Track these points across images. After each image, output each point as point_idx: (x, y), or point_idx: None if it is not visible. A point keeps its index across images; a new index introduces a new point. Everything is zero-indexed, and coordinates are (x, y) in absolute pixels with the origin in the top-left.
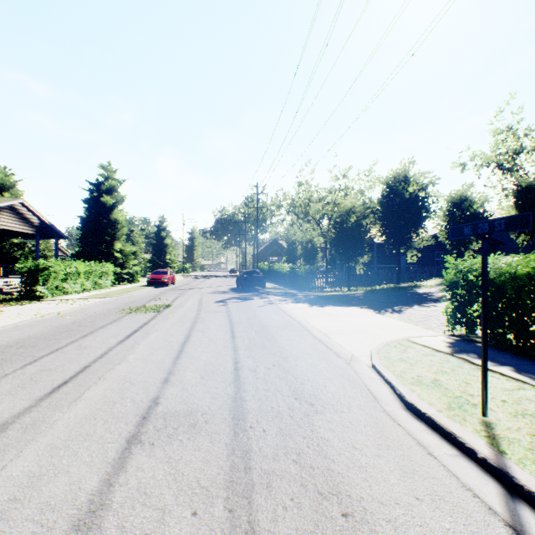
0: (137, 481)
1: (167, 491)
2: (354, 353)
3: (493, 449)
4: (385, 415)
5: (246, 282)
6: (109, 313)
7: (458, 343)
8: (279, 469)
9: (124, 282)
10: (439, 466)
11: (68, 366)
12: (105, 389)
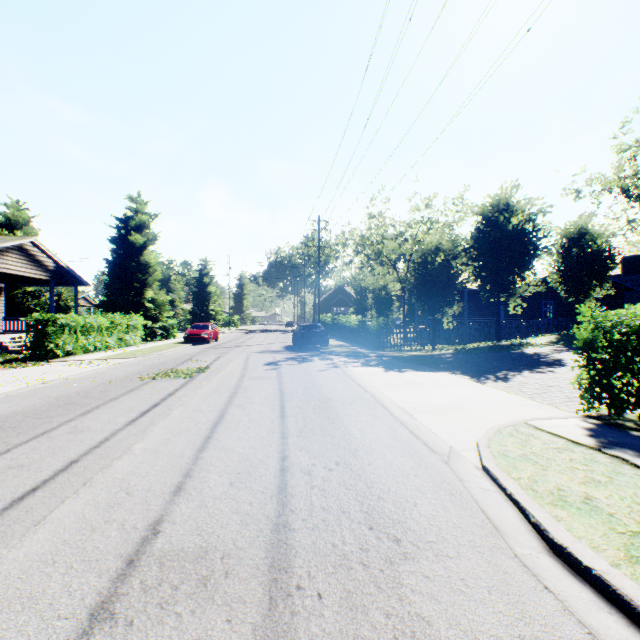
0: None
1: None
2: (452, 444)
3: None
4: (520, 565)
5: (304, 339)
6: (129, 378)
7: (602, 431)
8: None
9: (158, 337)
10: None
11: (47, 461)
12: (87, 502)
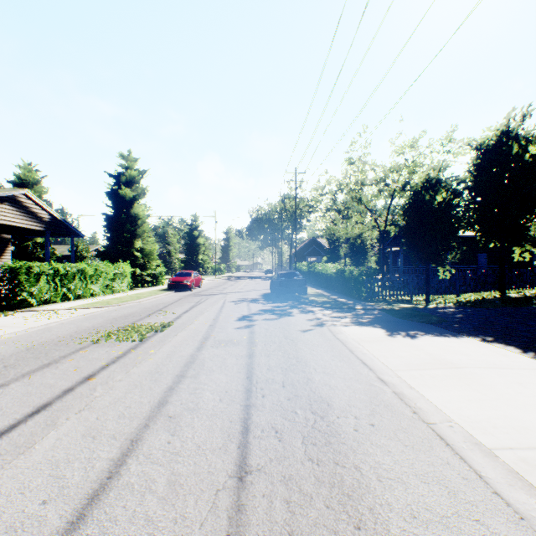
0: None
1: None
2: None
3: None
4: None
5: (281, 288)
6: (68, 340)
7: None
8: None
9: (148, 284)
10: None
11: None
12: None
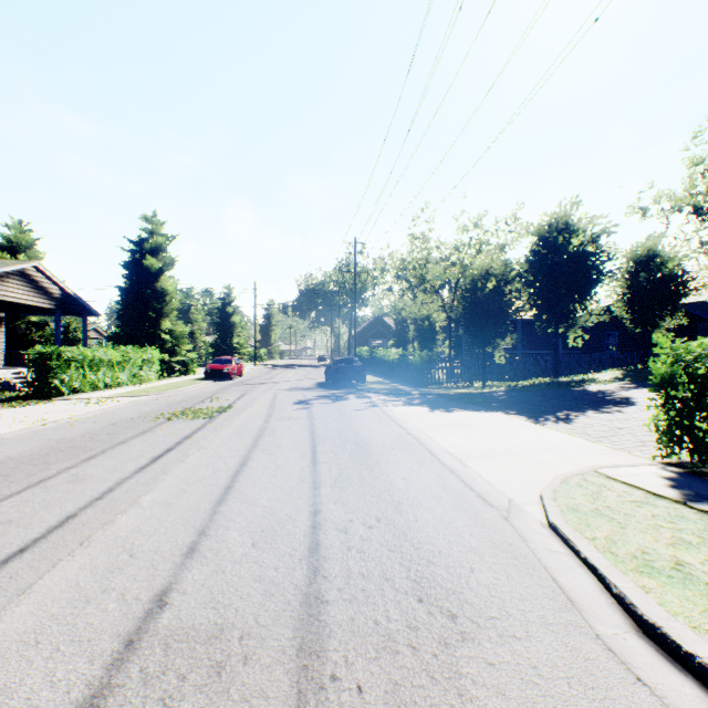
0: None
1: None
2: (511, 496)
3: None
4: (604, 649)
5: (338, 375)
6: (141, 419)
7: (686, 481)
8: None
9: (176, 373)
10: None
11: (40, 515)
12: (83, 567)
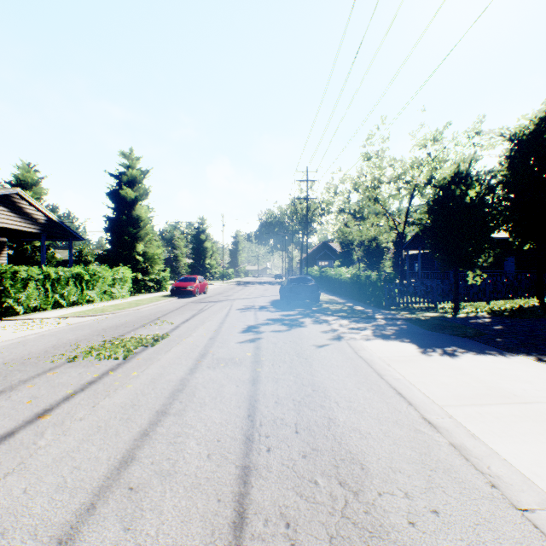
0: None
1: None
2: None
3: None
4: None
5: (292, 294)
6: (39, 357)
7: None
8: None
9: (152, 289)
10: None
11: None
12: None
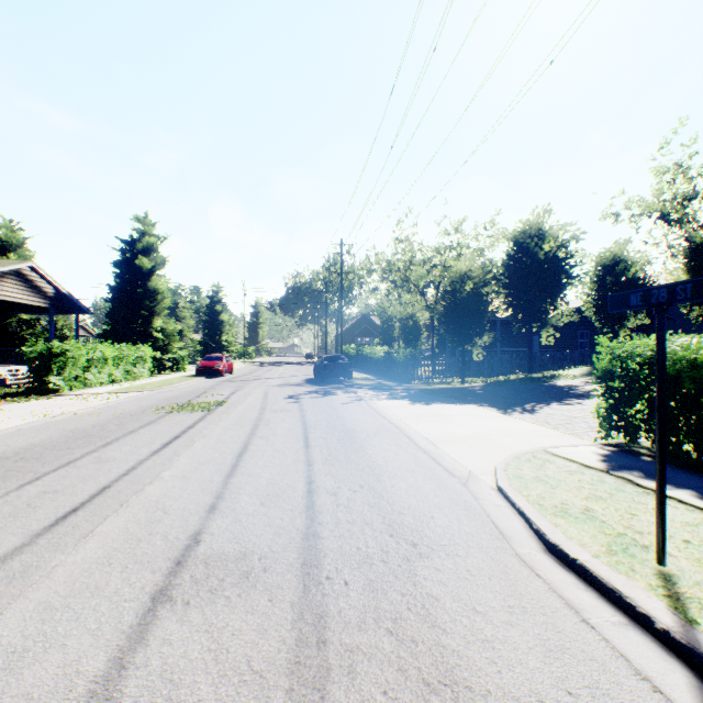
0: (161, 661)
1: (203, 677)
2: (471, 469)
3: (678, 616)
4: (518, 560)
5: (326, 372)
6: (144, 412)
7: (615, 456)
8: (367, 644)
9: (167, 370)
10: (599, 642)
11: (80, 487)
12: (128, 519)
